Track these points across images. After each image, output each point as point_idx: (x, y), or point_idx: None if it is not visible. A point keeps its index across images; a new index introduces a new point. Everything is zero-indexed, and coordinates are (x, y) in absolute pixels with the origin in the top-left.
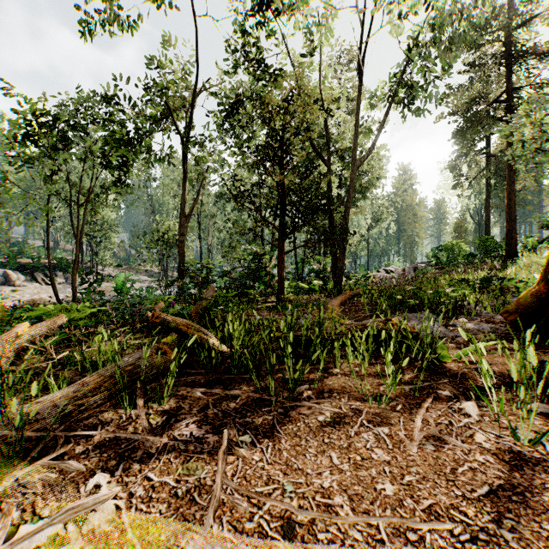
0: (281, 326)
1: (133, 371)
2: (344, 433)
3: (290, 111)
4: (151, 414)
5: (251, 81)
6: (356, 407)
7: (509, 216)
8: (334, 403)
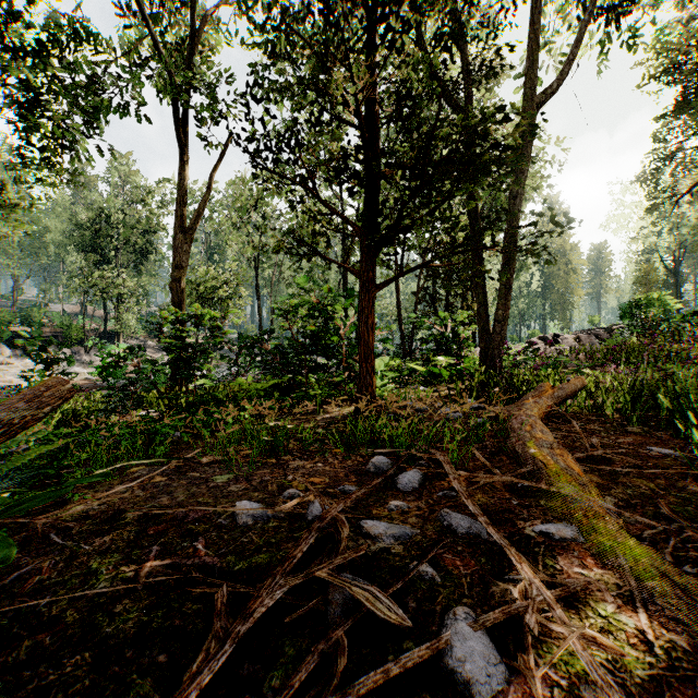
0: None
1: None
2: None
3: None
4: None
5: None
6: None
7: None
8: None
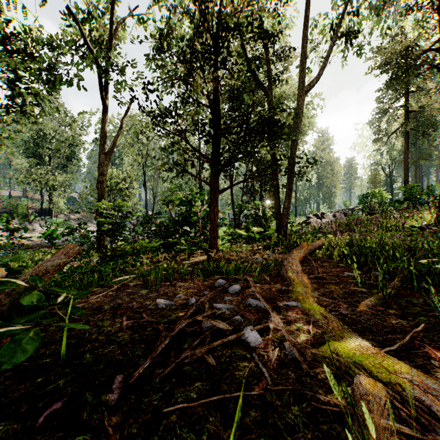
0: None
1: None
2: None
3: None
4: None
5: None
6: None
7: None
8: None
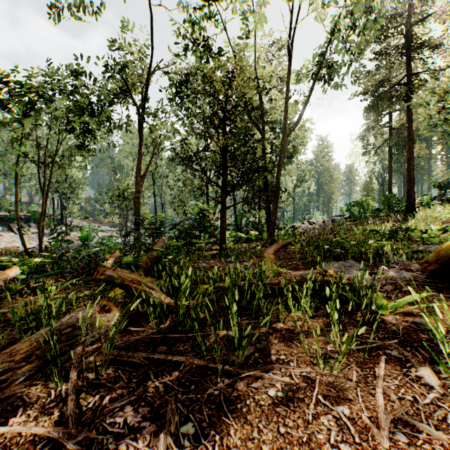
0: (226, 283)
1: (72, 334)
2: (300, 417)
3: (231, 85)
4: (83, 391)
5: (198, 61)
6: (307, 374)
7: (409, 178)
8: (284, 369)
